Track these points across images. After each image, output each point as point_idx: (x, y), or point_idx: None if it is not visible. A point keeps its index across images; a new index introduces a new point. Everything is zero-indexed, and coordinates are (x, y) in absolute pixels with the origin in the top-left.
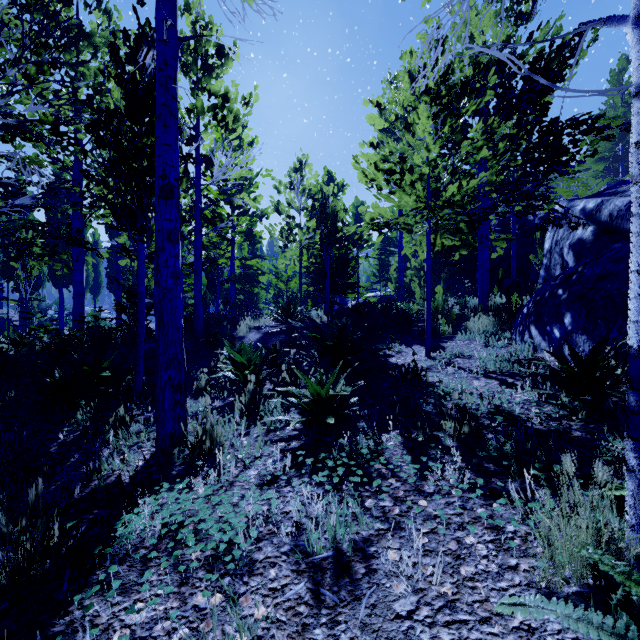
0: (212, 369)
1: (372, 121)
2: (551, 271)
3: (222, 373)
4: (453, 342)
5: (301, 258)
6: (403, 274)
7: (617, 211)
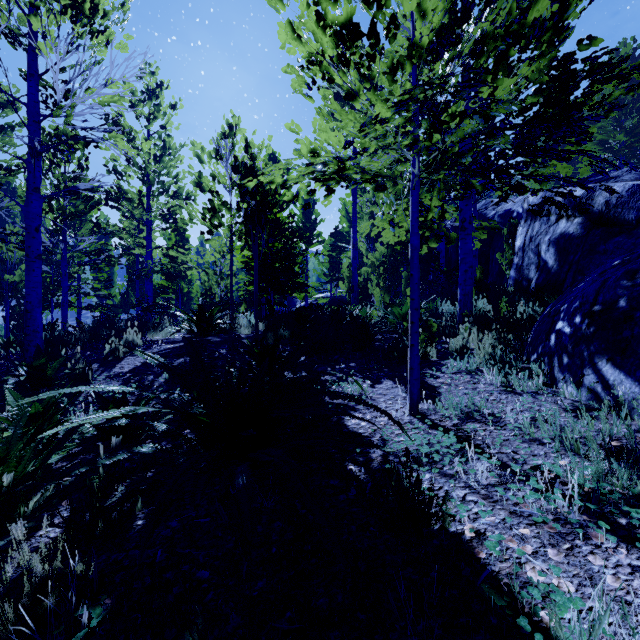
0: None
1: None
2: (524, 271)
3: None
4: (445, 377)
5: (231, 248)
6: (357, 272)
7: (616, 198)
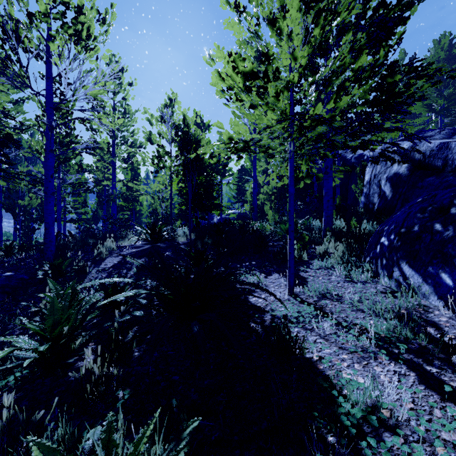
0: (31, 318)
1: (230, 28)
2: (370, 198)
3: (16, 343)
4: (312, 271)
5: (171, 182)
6: (256, 198)
7: (430, 151)
